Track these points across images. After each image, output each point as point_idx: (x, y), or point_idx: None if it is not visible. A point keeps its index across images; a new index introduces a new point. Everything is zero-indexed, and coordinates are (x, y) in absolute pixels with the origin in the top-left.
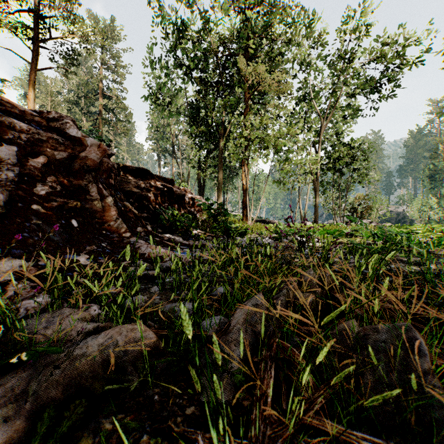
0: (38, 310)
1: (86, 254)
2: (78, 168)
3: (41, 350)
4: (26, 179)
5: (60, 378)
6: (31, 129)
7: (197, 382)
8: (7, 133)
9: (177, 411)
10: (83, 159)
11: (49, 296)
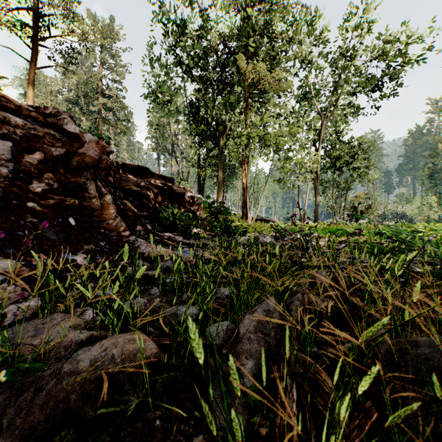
0: (28, 315)
1: (83, 254)
2: (76, 165)
3: (24, 366)
4: (21, 175)
5: (43, 402)
6: (27, 124)
7: (212, 422)
8: (2, 128)
9: (183, 441)
10: (81, 156)
11: (41, 299)
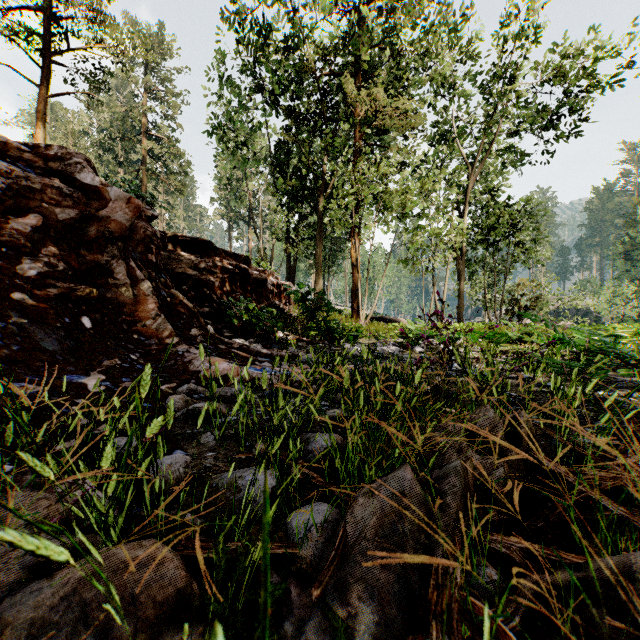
0: None
1: (100, 374)
2: (95, 236)
3: None
4: (4, 250)
5: None
6: (15, 170)
7: None
8: None
9: None
10: (103, 222)
11: (3, 460)
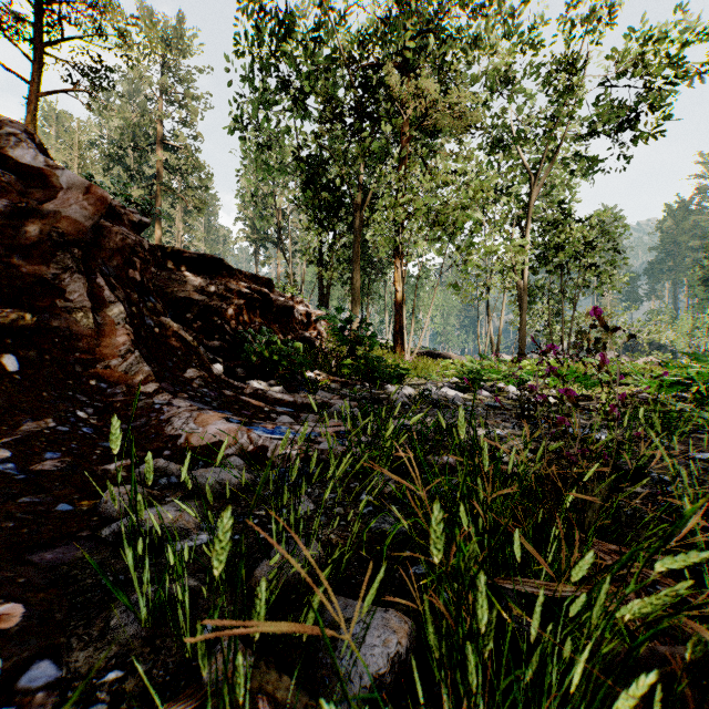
0: None
1: (5, 448)
2: (38, 239)
3: None
4: None
5: None
6: None
7: None
8: None
9: None
10: (50, 219)
11: None
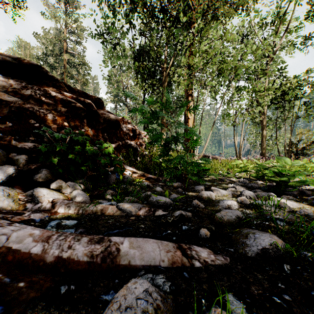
0: None
1: None
2: None
3: None
4: None
5: None
6: None
7: None
8: None
9: None
10: None
11: None
